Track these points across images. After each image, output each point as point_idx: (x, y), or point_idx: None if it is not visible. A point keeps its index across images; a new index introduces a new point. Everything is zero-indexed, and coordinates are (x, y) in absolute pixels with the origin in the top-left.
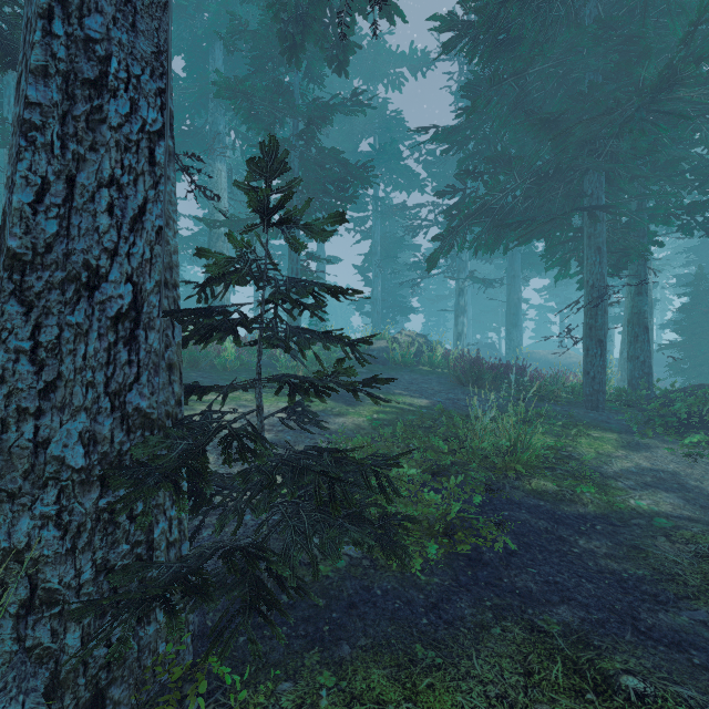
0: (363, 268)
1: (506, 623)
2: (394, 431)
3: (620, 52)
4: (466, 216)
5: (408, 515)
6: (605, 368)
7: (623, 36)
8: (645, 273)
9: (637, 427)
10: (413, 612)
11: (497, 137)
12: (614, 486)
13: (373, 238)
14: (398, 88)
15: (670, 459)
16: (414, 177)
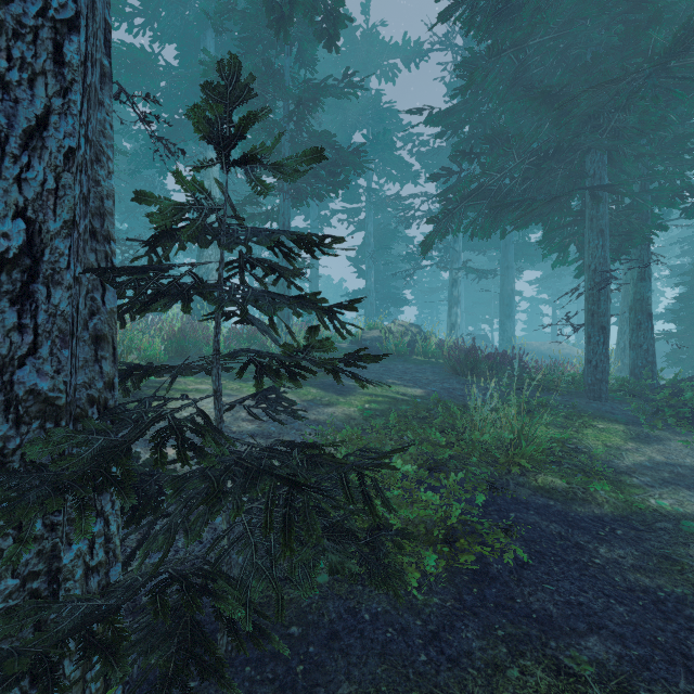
0: (357, 260)
1: (525, 661)
2: (387, 422)
3: (626, 22)
4: (463, 197)
5: (402, 528)
6: (608, 356)
7: (631, 0)
8: (648, 257)
9: (644, 418)
10: (409, 644)
11: (493, 120)
12: (629, 483)
13: (367, 229)
14: (391, 79)
15: (686, 452)
16: (408, 169)
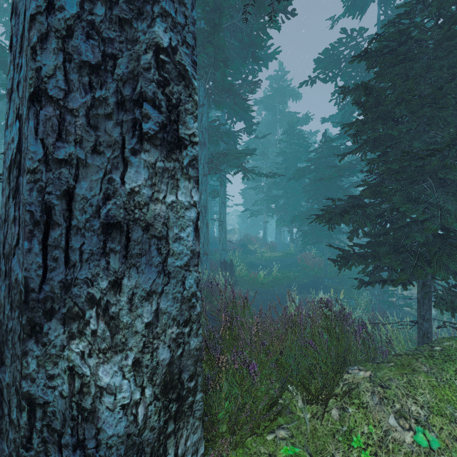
0: None
1: None
2: None
3: None
4: None
5: None
6: None
7: None
8: None
9: None
10: None
11: None
12: None
13: None
14: None
15: None
16: None
